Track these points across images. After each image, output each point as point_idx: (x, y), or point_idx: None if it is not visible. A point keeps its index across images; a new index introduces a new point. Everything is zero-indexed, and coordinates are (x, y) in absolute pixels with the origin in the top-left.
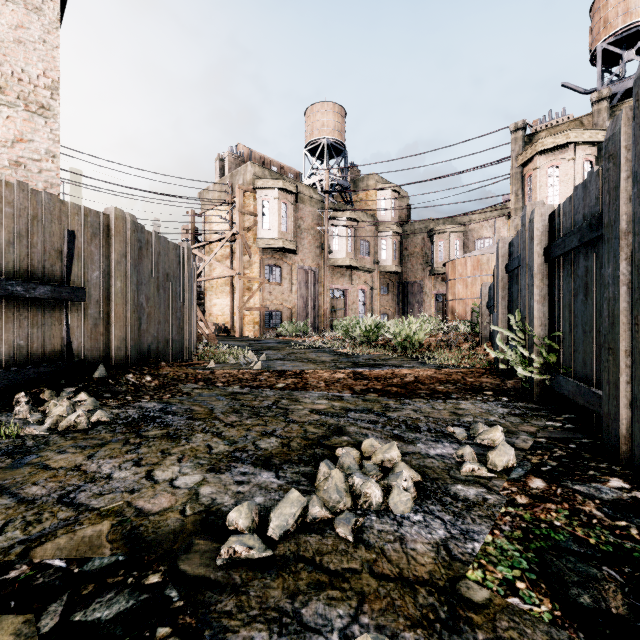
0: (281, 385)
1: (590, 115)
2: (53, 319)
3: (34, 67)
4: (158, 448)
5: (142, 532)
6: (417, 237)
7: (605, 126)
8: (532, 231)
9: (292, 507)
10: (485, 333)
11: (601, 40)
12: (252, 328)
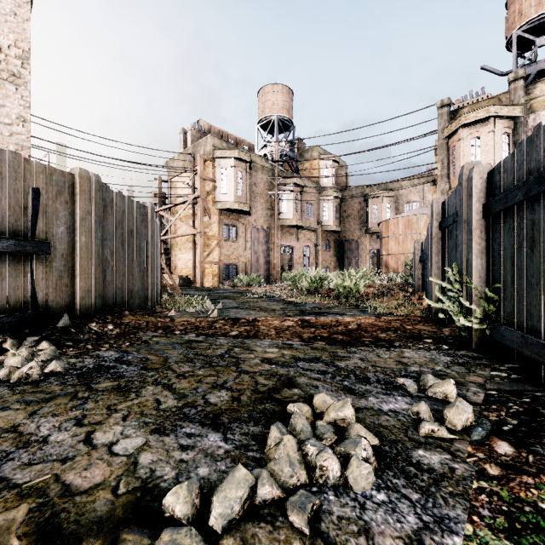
0: (234, 333)
1: (507, 93)
2: (18, 271)
3: (5, 38)
4: (105, 403)
5: (61, 521)
6: (354, 201)
7: (521, 102)
8: (470, 189)
9: (238, 489)
10: (418, 284)
11: (516, 28)
12: (211, 279)
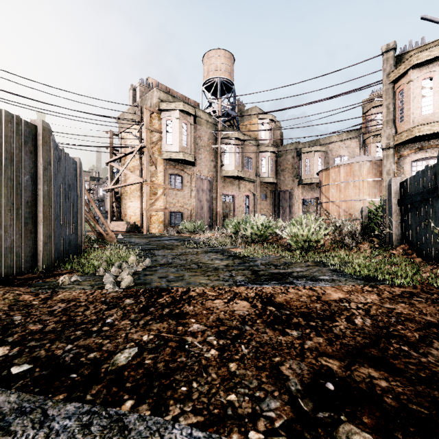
0: (125, 356)
1: None
2: None
3: None
4: None
5: None
6: (288, 156)
7: None
8: None
9: None
10: (396, 234)
11: None
12: (157, 226)
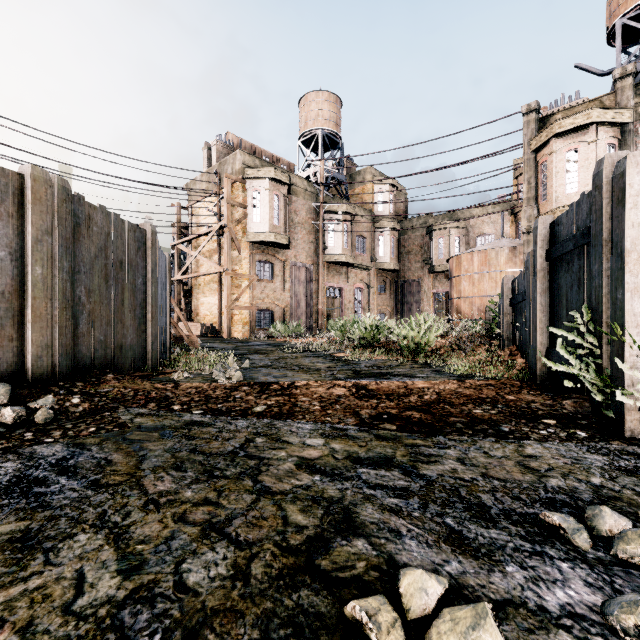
0: (260, 408)
1: (612, 94)
2: None
3: None
4: None
5: None
6: (415, 234)
7: (630, 105)
8: (620, 190)
9: None
10: (508, 335)
11: (620, 15)
12: (241, 328)
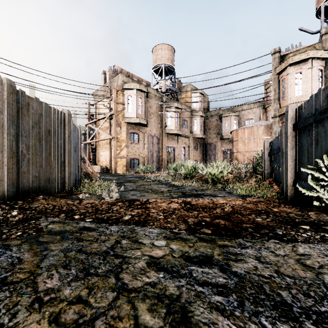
0: (127, 217)
1: (320, 43)
2: None
3: None
4: None
5: None
6: (213, 119)
7: None
8: None
9: None
10: (267, 172)
11: (324, 1)
12: (122, 168)
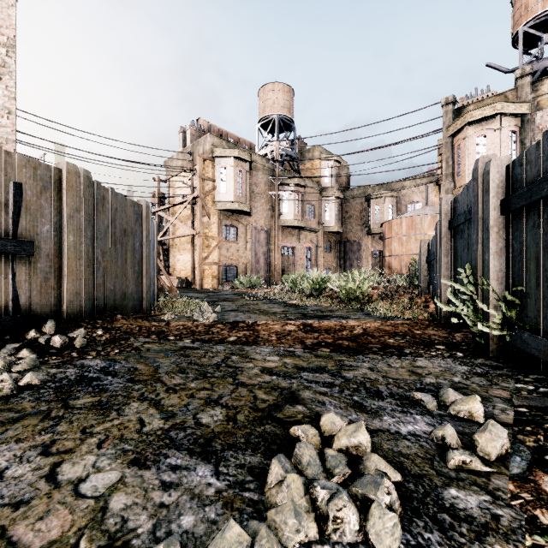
0: (233, 338)
1: (514, 90)
2: None
3: None
4: (80, 425)
5: None
6: (356, 201)
7: (528, 99)
8: (487, 183)
9: None
10: (424, 286)
11: (522, 24)
12: (211, 281)
